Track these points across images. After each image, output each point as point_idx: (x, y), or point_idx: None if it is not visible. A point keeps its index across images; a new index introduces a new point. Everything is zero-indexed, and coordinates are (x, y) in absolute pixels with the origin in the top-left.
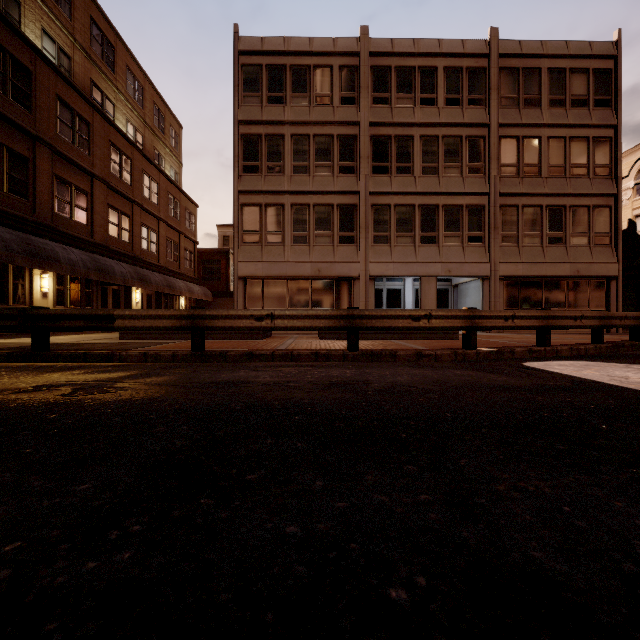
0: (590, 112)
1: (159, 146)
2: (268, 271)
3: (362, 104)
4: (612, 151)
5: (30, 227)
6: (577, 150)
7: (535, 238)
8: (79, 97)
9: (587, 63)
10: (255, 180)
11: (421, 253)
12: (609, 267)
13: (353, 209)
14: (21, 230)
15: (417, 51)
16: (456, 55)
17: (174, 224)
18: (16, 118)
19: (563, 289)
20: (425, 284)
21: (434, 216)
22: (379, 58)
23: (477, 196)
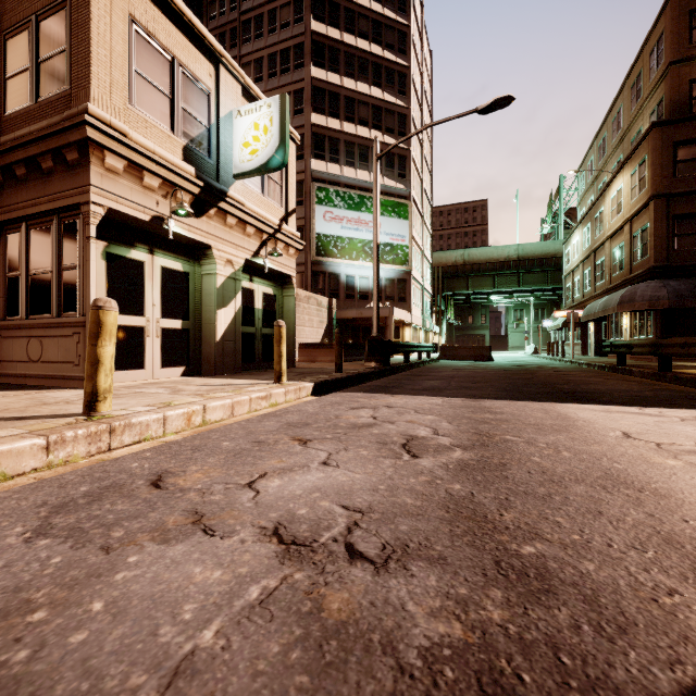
0: None
1: None
2: None
3: None
4: None
5: None
6: None
7: None
8: None
9: None
10: None
11: None
12: None
13: None
14: None
15: None
16: None
17: None
18: None
19: None
20: None
21: None
22: None
23: None
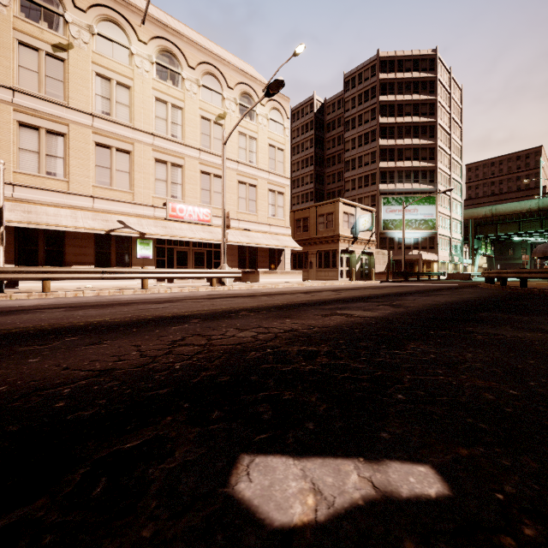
0: None
1: None
2: None
3: None
4: None
5: None
6: None
7: None
8: None
9: None
10: None
11: None
12: None
13: None
14: None
15: None
16: None
17: None
18: None
19: None
20: None
21: None
22: None
23: None
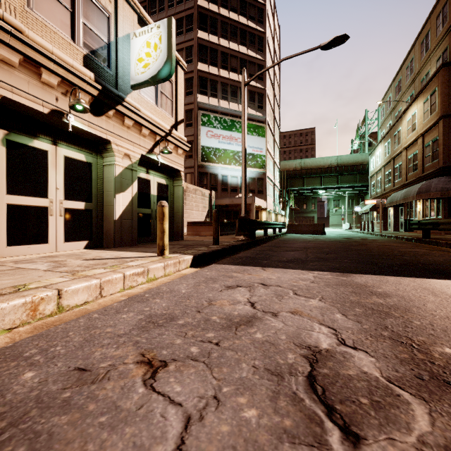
0: None
1: None
2: None
3: None
4: None
5: None
6: None
7: None
8: None
9: None
10: None
11: None
12: None
13: None
14: None
15: None
16: None
17: None
18: None
19: None
20: None
21: None
22: None
23: None
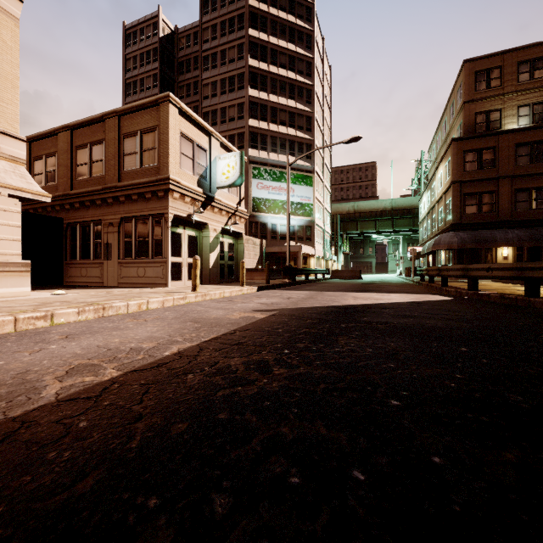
0: None
1: None
2: None
3: None
4: None
5: (492, 225)
6: None
7: None
8: (537, 130)
9: None
10: None
11: None
12: None
13: None
14: (487, 228)
15: None
16: None
17: None
18: (484, 177)
19: None
20: None
21: None
22: None
23: None
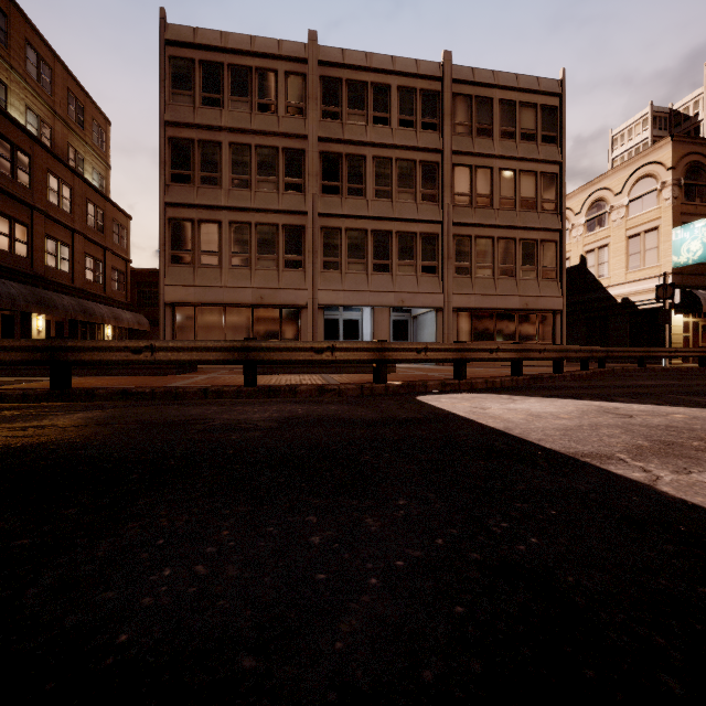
0: (538, 147)
1: (76, 142)
2: (201, 297)
3: (310, 116)
4: (558, 187)
5: None
6: (526, 184)
7: (487, 270)
8: None
9: (535, 98)
10: (186, 191)
11: (374, 281)
12: (555, 301)
13: (301, 231)
14: None
15: (369, 66)
16: (410, 75)
17: (96, 238)
18: None
19: (514, 322)
20: (378, 315)
21: (387, 243)
22: (329, 68)
23: (431, 224)
